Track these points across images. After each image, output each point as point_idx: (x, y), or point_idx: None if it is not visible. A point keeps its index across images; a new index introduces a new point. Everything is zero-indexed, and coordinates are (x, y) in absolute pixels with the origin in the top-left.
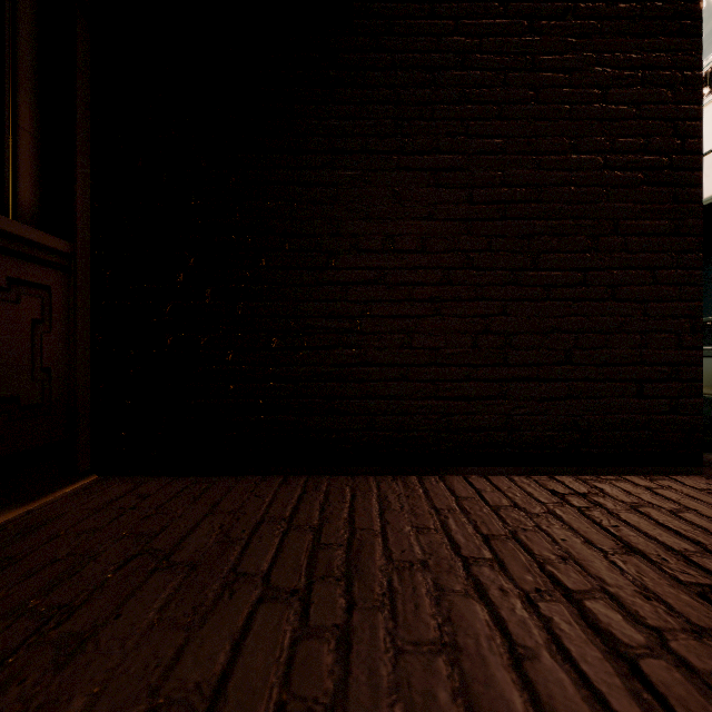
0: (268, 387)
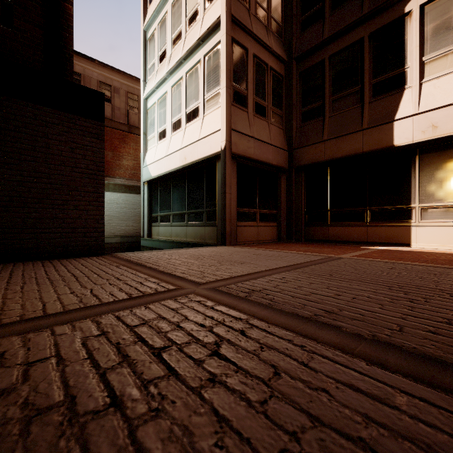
0: None
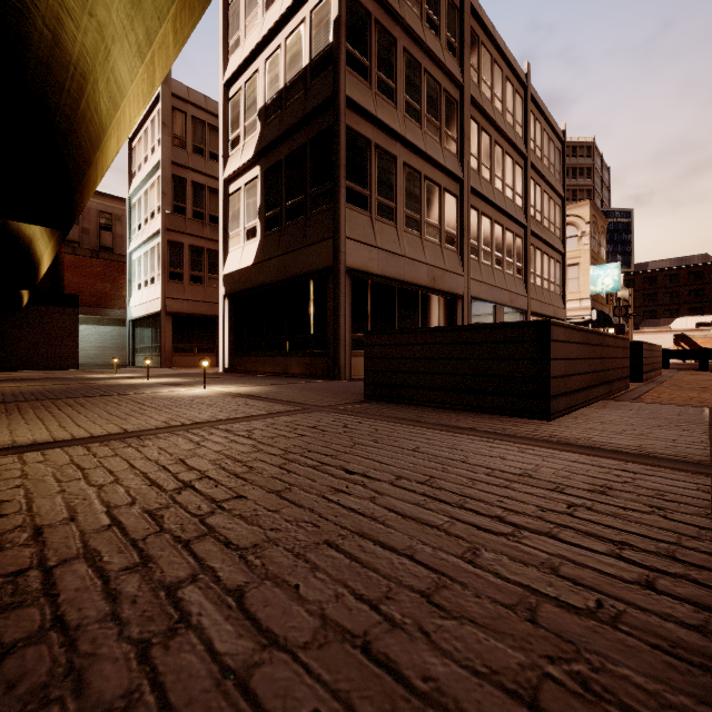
0: (5, 360)
